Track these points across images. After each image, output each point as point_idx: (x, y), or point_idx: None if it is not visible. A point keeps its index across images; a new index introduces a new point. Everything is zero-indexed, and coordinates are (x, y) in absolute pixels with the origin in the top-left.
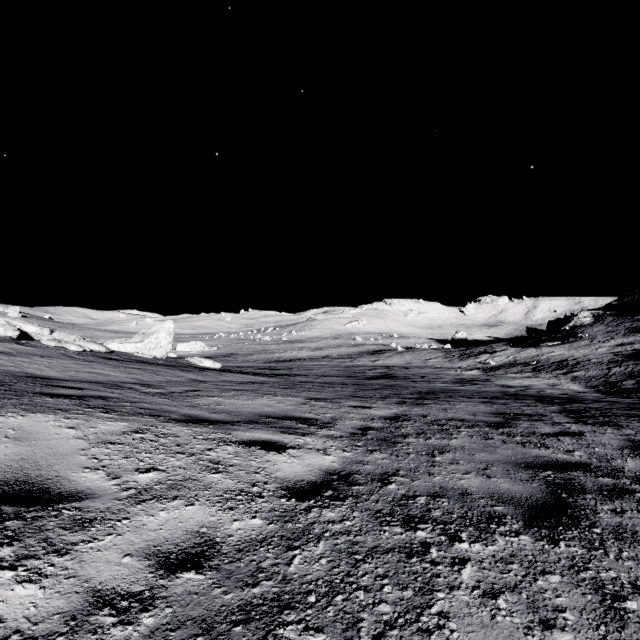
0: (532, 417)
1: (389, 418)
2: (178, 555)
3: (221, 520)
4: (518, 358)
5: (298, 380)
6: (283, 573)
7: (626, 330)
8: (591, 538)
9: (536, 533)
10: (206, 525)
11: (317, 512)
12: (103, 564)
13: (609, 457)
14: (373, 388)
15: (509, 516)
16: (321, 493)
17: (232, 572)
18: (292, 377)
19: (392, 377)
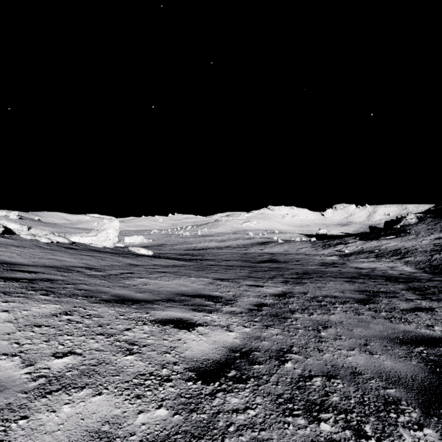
0: (388, 294)
1: (278, 295)
2: None
3: (126, 413)
4: (364, 248)
5: (208, 263)
6: None
7: (441, 228)
8: None
9: (438, 425)
10: (109, 421)
11: (221, 398)
12: None
13: None
14: (263, 270)
15: (404, 401)
16: (225, 373)
17: None
18: (204, 261)
19: (275, 261)
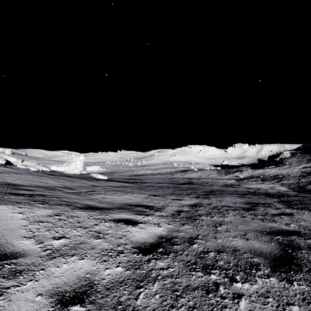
0: (265, 205)
1: (191, 205)
2: (70, 293)
3: (98, 269)
4: (254, 174)
5: (145, 185)
6: (133, 305)
7: (307, 160)
8: (310, 279)
9: (279, 276)
10: (89, 272)
11: (154, 262)
12: (23, 302)
13: (309, 227)
14: (183, 189)
15: (262, 264)
16: (156, 250)
17: (102, 305)
18: (142, 183)
19: (192, 183)
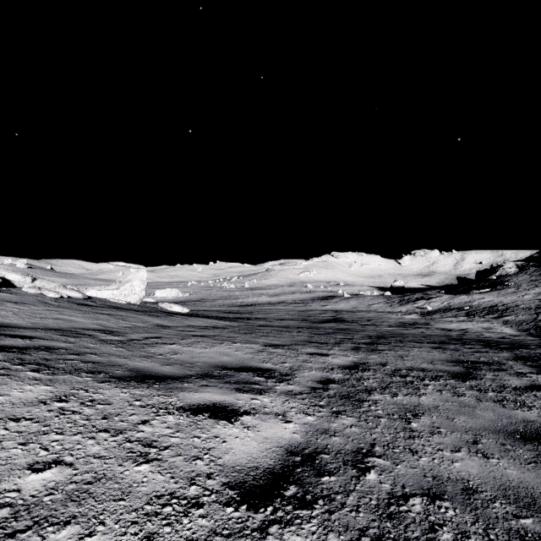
0: (491, 366)
1: (348, 367)
2: None
3: None
4: (452, 304)
5: (257, 324)
6: None
7: None
8: None
9: None
10: None
11: (276, 535)
12: None
13: None
14: (327, 332)
15: None
16: (281, 491)
17: None
18: (252, 321)
19: (341, 321)
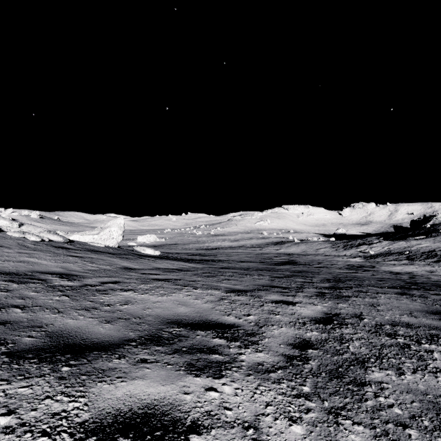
0: None
1: (321, 321)
2: None
3: None
4: (392, 248)
5: (220, 266)
6: None
7: None
8: None
9: None
10: None
11: None
12: None
13: None
14: (286, 275)
15: None
16: None
17: None
18: (216, 263)
19: (295, 263)
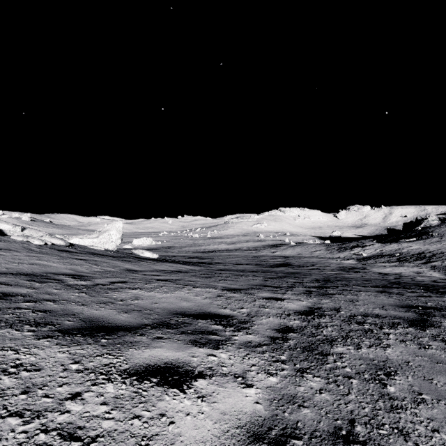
0: (442, 311)
1: (304, 313)
2: None
3: None
4: (384, 251)
5: (217, 268)
6: None
7: None
8: None
9: None
10: None
11: None
12: None
13: None
14: (278, 276)
15: None
16: None
17: None
18: (212, 265)
19: (289, 265)
